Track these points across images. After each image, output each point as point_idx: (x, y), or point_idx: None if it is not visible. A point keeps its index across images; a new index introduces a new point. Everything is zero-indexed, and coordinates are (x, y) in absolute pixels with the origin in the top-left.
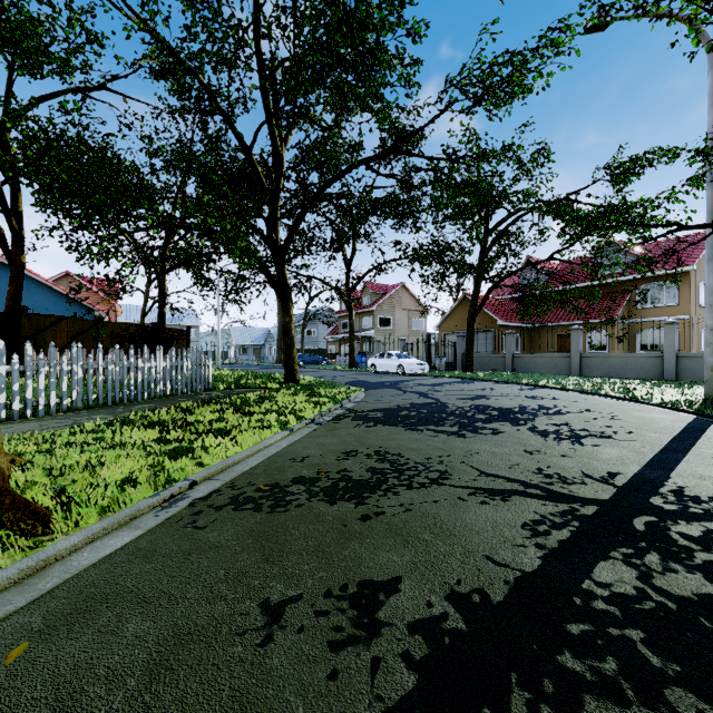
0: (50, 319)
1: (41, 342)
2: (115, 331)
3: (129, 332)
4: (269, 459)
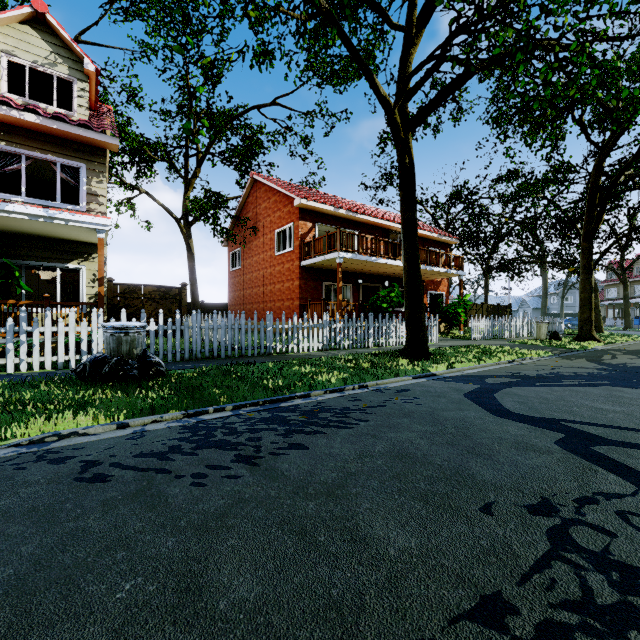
0: (471, 305)
1: (469, 314)
2: (486, 308)
3: (490, 308)
4: (634, 343)
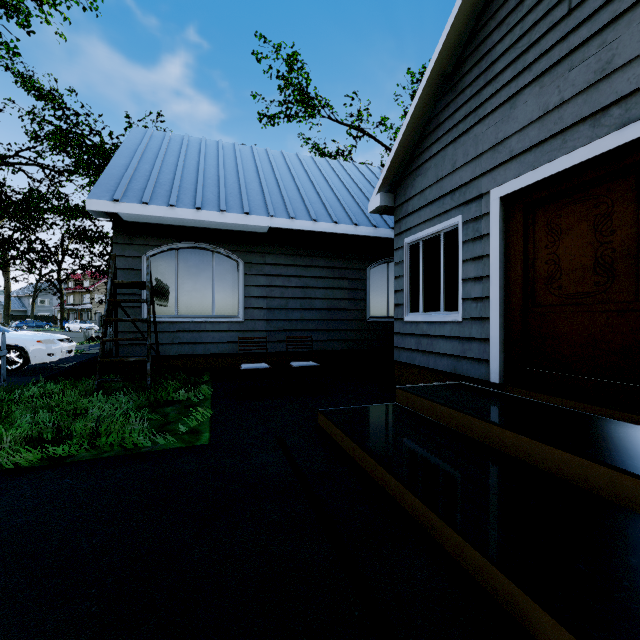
0: None
1: None
2: None
3: None
4: None
